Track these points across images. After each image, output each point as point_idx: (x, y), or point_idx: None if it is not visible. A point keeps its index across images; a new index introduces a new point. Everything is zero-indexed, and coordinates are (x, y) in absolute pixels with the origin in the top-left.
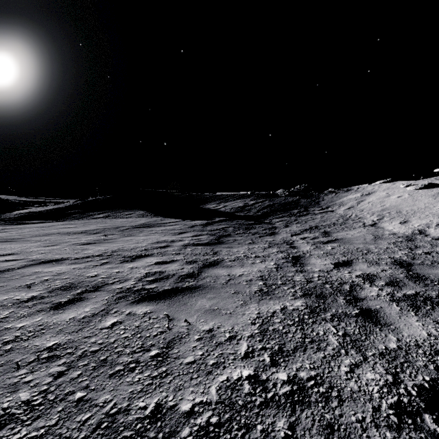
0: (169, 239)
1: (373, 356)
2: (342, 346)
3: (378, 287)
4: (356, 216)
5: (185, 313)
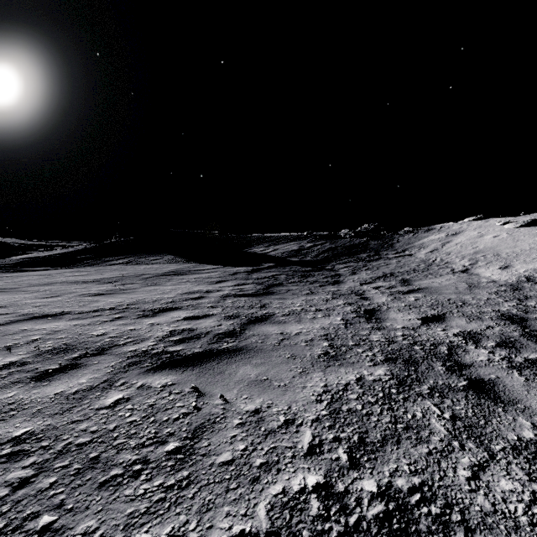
0: (203, 289)
1: (503, 451)
2: (453, 435)
3: (487, 348)
4: (441, 260)
5: (221, 386)
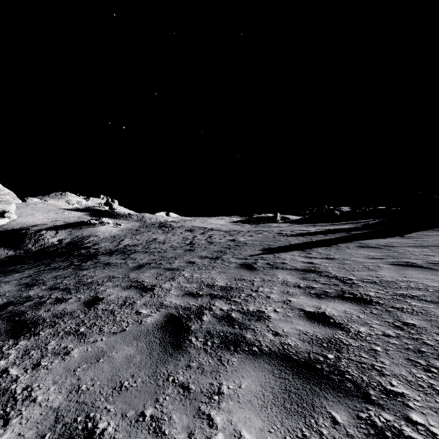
0: None
1: None
2: None
3: None
4: None
5: (116, 339)
